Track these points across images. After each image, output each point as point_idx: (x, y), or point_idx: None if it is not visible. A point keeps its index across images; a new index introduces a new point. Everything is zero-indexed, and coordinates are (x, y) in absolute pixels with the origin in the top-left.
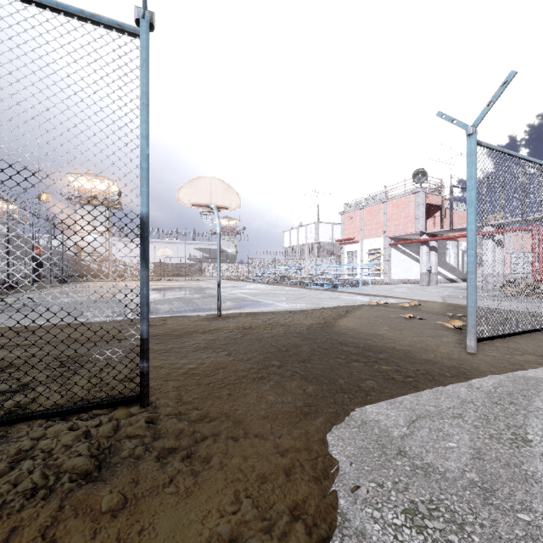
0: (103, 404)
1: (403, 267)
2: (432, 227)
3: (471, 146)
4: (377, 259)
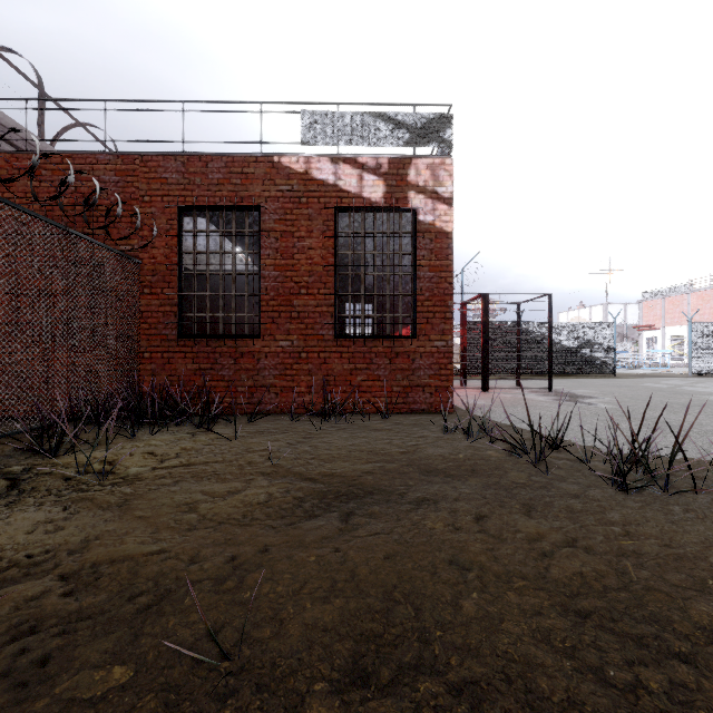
0: (610, 374)
1: None
2: None
3: (689, 324)
4: (680, 345)
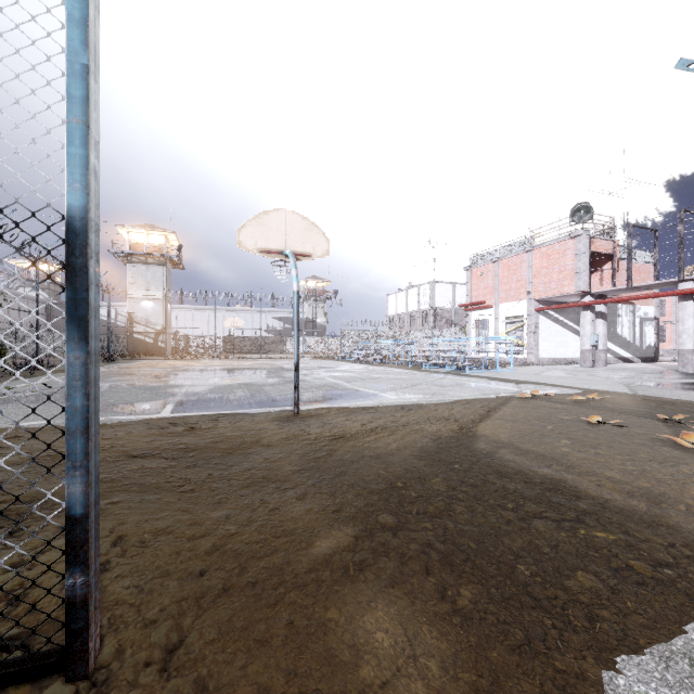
0: None
1: (555, 341)
2: (598, 285)
3: None
4: (517, 330)
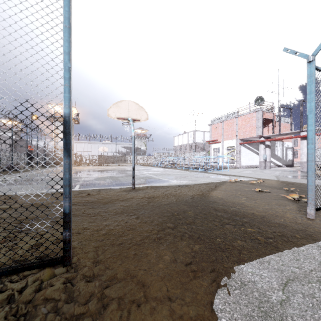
0: (32, 266)
1: (248, 158)
2: (267, 133)
3: (311, 70)
4: (232, 152)
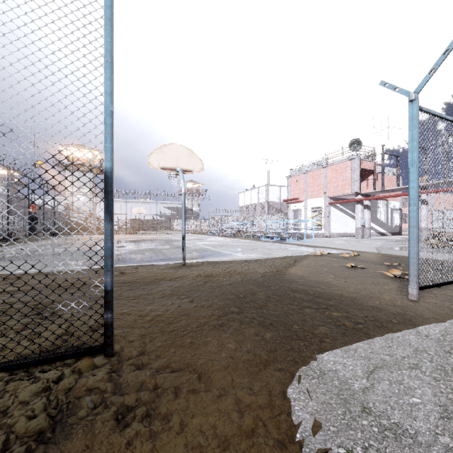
0: (67, 354)
1: (341, 223)
2: (365, 189)
3: (413, 111)
4: (318, 215)
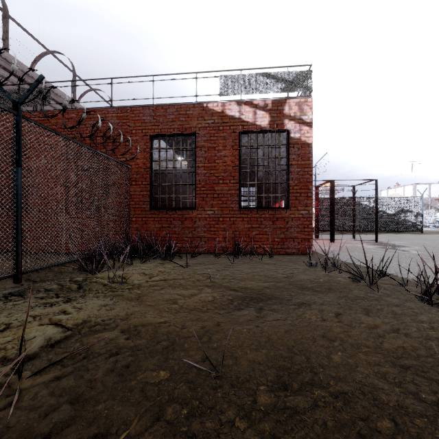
0: (418, 231)
1: None
2: None
3: None
4: None
